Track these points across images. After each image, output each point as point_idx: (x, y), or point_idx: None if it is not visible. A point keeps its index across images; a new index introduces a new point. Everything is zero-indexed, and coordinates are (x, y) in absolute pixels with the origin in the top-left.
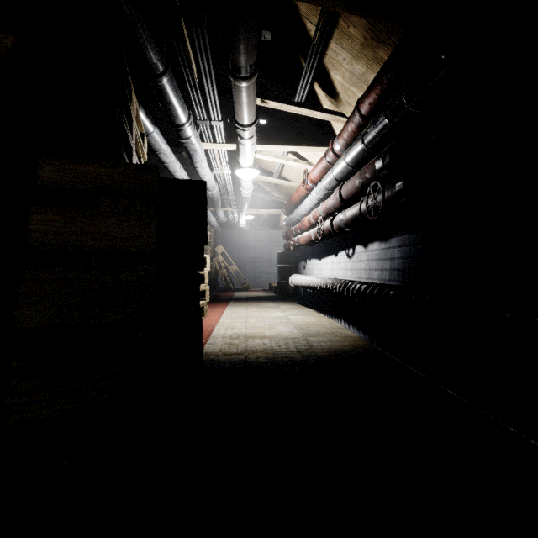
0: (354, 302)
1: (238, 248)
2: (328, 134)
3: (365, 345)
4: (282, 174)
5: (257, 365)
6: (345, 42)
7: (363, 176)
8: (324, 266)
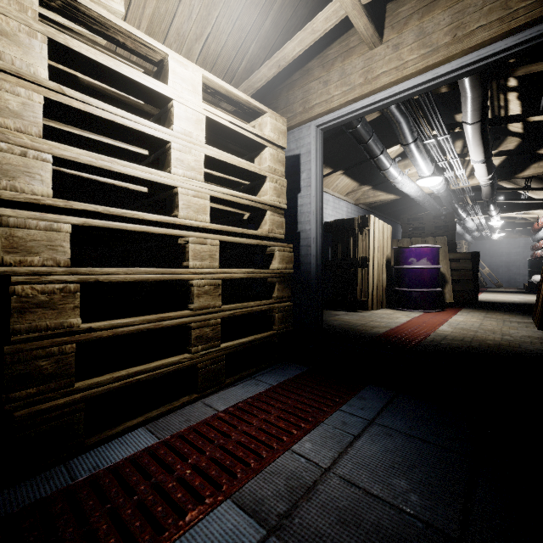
0: None
1: (490, 254)
2: None
3: None
4: None
5: (497, 302)
6: (540, 187)
7: None
8: None
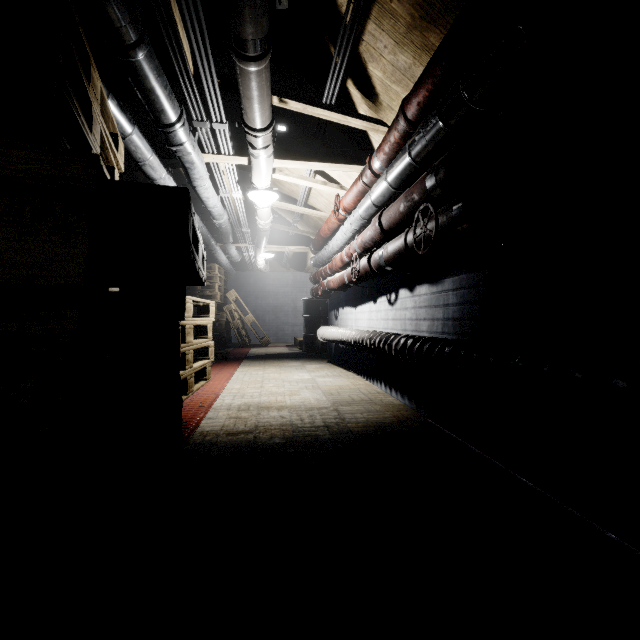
0: (397, 361)
1: (256, 294)
2: (365, 150)
3: (411, 415)
4: (308, 201)
5: (270, 448)
6: (386, 22)
7: (410, 197)
8: (360, 316)
